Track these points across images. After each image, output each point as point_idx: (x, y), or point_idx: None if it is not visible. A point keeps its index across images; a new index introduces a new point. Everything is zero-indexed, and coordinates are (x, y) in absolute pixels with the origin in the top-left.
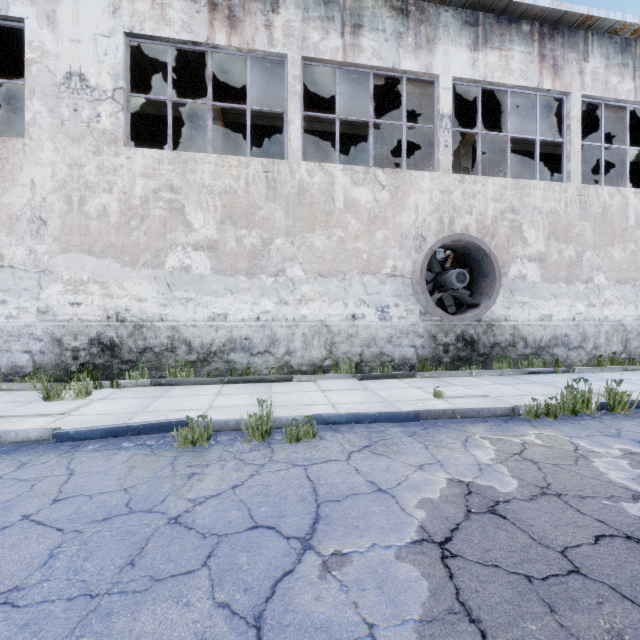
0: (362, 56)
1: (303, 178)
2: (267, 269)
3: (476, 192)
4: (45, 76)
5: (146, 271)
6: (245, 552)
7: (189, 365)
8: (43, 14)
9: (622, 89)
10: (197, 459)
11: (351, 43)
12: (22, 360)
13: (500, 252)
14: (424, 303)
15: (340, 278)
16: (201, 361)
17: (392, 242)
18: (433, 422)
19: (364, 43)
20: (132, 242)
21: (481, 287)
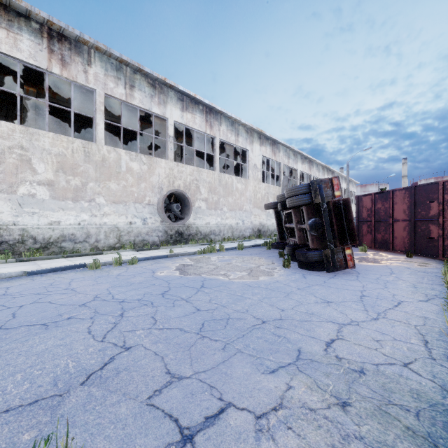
0: (135, 101)
1: (105, 154)
2: (85, 198)
3: (183, 171)
4: None
5: (2, 195)
6: (142, 274)
7: (40, 249)
8: None
9: (232, 139)
10: (103, 270)
11: (129, 93)
12: None
13: (192, 196)
14: (163, 217)
15: (124, 204)
16: (43, 248)
17: (148, 189)
18: (172, 258)
19: (136, 95)
20: None
21: (185, 211)
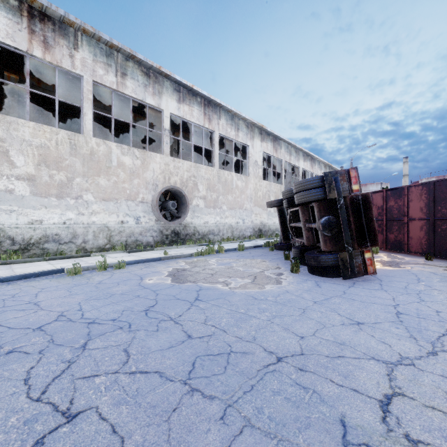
0: (127, 90)
1: (93, 146)
2: (71, 195)
3: (180, 166)
4: None
5: None
6: (127, 282)
7: (18, 251)
8: None
9: (231, 134)
10: (83, 277)
11: (121, 81)
12: None
13: (189, 194)
14: (157, 216)
15: (115, 202)
16: (22, 249)
17: (142, 185)
18: (166, 260)
19: (128, 84)
20: None
21: (182, 209)
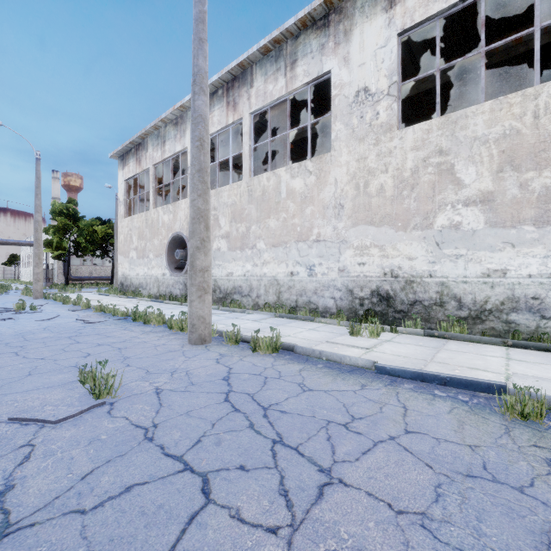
0: None
1: None
2: None
3: None
4: (342, 102)
5: (415, 233)
6: None
7: (462, 321)
8: (341, 59)
9: None
10: (541, 440)
11: None
12: (330, 303)
13: None
14: None
15: None
16: (472, 318)
17: None
18: None
19: None
20: (403, 209)
21: None
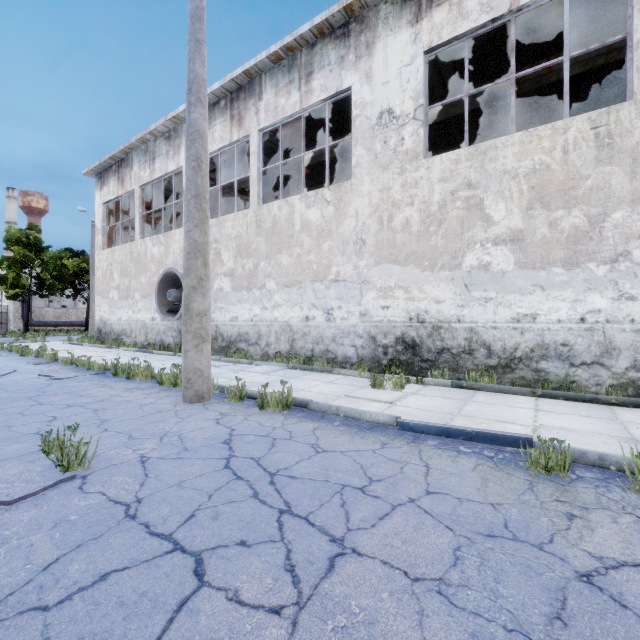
0: None
1: None
2: (597, 255)
3: None
4: (364, 124)
5: (443, 273)
6: None
7: (491, 370)
8: (363, 75)
9: None
10: (563, 494)
11: None
12: (350, 352)
13: None
14: None
15: None
16: (502, 367)
17: None
18: None
19: None
20: (430, 247)
21: None
